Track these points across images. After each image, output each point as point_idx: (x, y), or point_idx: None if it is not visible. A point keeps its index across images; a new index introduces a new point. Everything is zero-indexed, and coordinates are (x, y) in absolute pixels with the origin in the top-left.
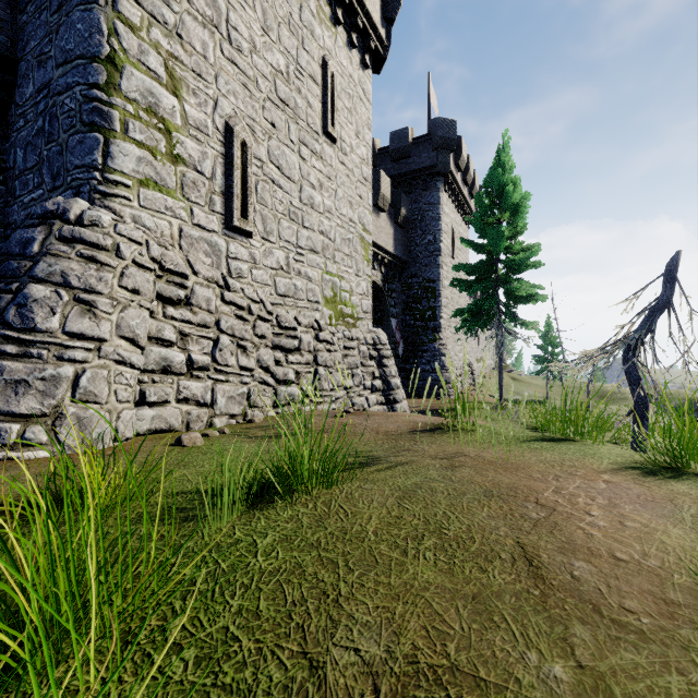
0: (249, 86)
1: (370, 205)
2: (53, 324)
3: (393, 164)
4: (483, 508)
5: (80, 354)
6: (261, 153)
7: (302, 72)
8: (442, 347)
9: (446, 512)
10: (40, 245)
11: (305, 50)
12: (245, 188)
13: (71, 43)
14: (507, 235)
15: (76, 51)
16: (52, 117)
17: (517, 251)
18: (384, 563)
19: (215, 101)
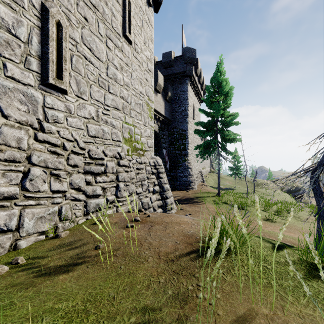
0: None
1: (152, 86)
2: None
3: (164, 69)
4: None
5: None
6: (75, 35)
7: None
8: (189, 164)
9: None
10: None
11: None
12: (61, 56)
13: None
14: (222, 107)
15: None
16: None
17: (227, 116)
18: None
19: None
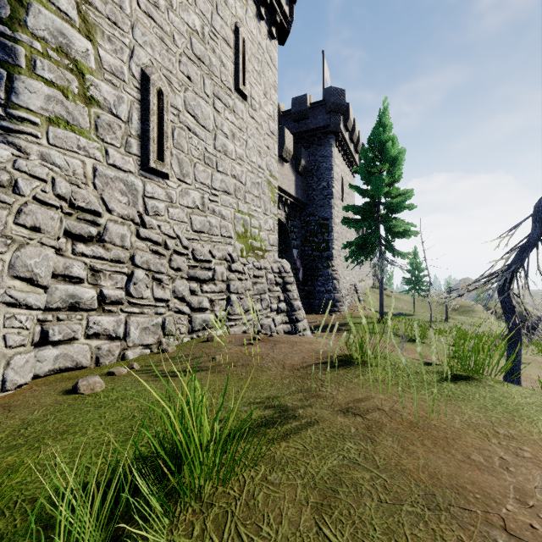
0: (165, 40)
1: (276, 155)
2: None
3: (294, 124)
4: None
5: None
6: (177, 102)
7: (216, 34)
8: (334, 272)
9: None
10: None
11: (219, 15)
12: (162, 133)
13: None
14: (387, 182)
15: None
16: None
17: (395, 195)
18: None
19: (131, 50)
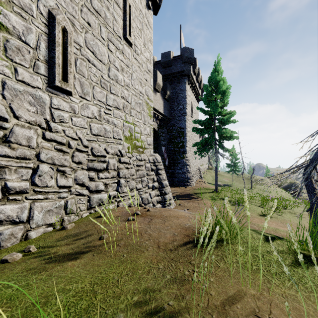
0: None
1: (151, 85)
2: None
3: (163, 69)
4: None
5: None
6: (79, 40)
7: None
8: (187, 161)
9: None
10: None
11: None
12: (66, 60)
13: None
14: (219, 106)
15: None
16: None
17: (224, 114)
18: None
19: None
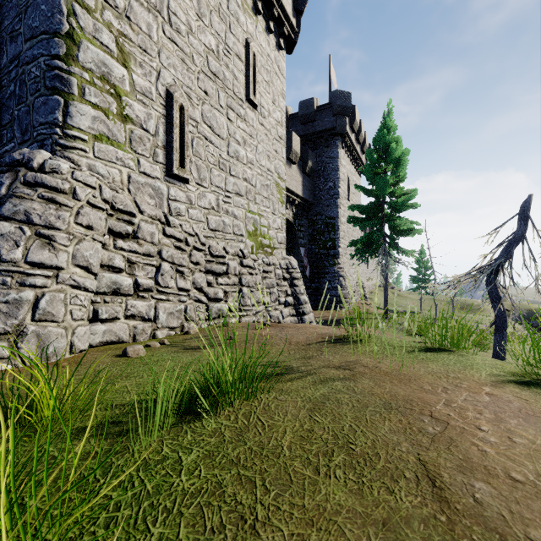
0: (186, 61)
1: (284, 158)
2: (17, 255)
3: (301, 126)
4: (384, 422)
5: (39, 281)
6: (196, 115)
7: (229, 51)
8: (340, 270)
9: (352, 425)
10: (7, 189)
11: (232, 33)
12: (183, 143)
13: (36, 21)
14: (391, 182)
15: (41, 28)
16: (22, 83)
17: (399, 195)
18: (298, 482)
19: (158, 72)
